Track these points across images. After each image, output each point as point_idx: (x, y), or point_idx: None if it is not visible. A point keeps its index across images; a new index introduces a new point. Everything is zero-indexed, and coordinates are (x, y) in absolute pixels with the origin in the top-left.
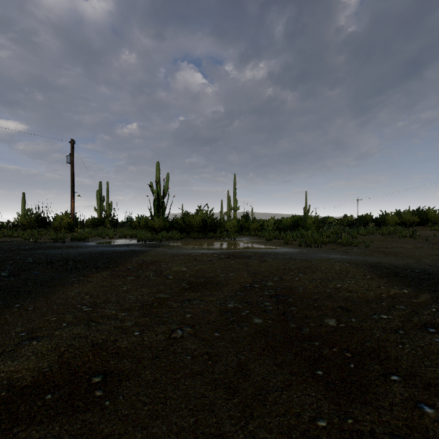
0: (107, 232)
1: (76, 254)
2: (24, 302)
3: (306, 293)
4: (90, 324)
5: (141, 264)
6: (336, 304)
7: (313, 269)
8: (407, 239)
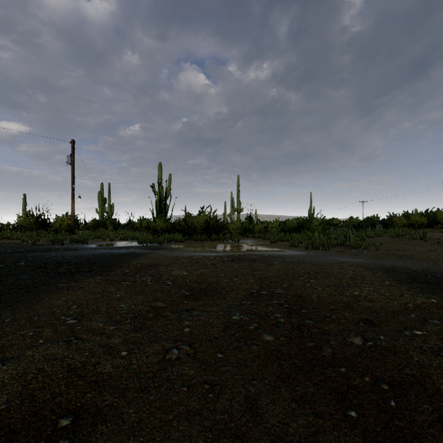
0: (108, 234)
1: (72, 257)
2: (2, 312)
3: (320, 302)
4: (70, 341)
5: (139, 268)
6: (357, 317)
7: (324, 274)
8: (417, 241)
